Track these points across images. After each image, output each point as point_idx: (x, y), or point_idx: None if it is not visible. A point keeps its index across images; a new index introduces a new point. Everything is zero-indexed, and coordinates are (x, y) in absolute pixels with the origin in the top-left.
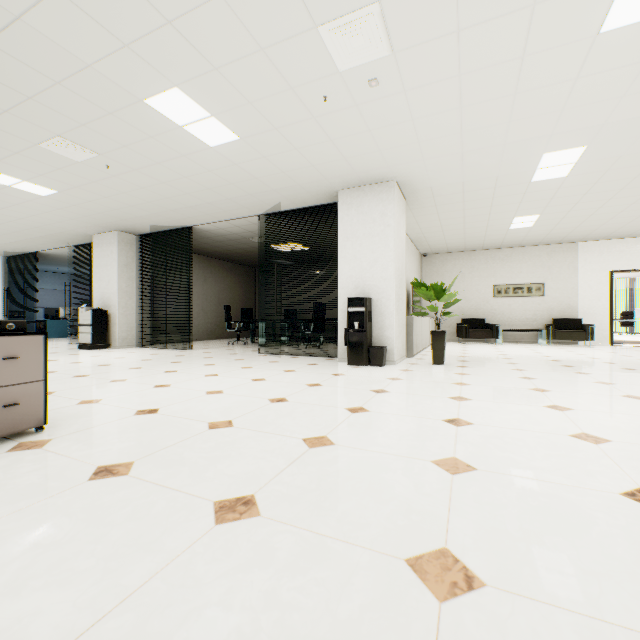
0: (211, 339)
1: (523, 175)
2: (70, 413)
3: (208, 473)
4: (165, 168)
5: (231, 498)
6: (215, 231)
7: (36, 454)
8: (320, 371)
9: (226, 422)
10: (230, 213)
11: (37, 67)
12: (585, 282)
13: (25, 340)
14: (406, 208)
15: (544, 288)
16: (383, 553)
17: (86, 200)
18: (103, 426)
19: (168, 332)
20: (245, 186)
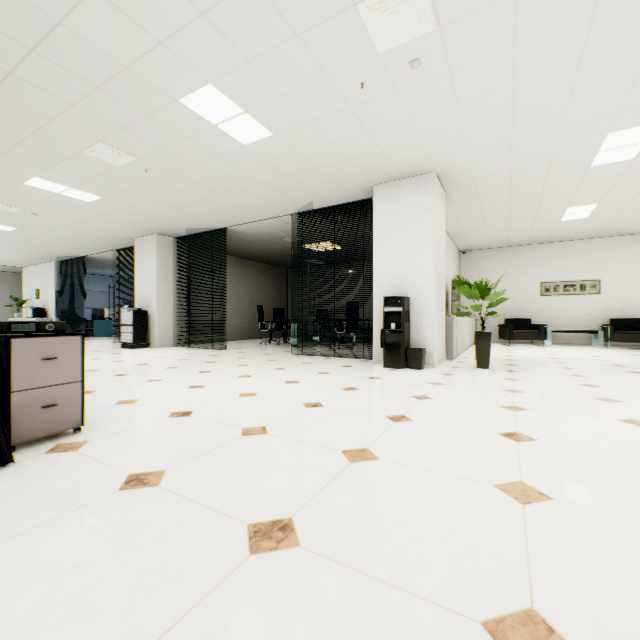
0: (244, 339)
1: (581, 159)
2: (107, 413)
3: (241, 488)
4: (200, 169)
5: (266, 521)
6: (248, 232)
7: (71, 457)
8: (355, 374)
9: (260, 428)
10: (263, 213)
11: (79, 73)
12: None
13: (63, 341)
14: (445, 202)
15: (600, 285)
16: (452, 610)
17: (127, 205)
18: (137, 429)
19: (203, 332)
20: (278, 184)
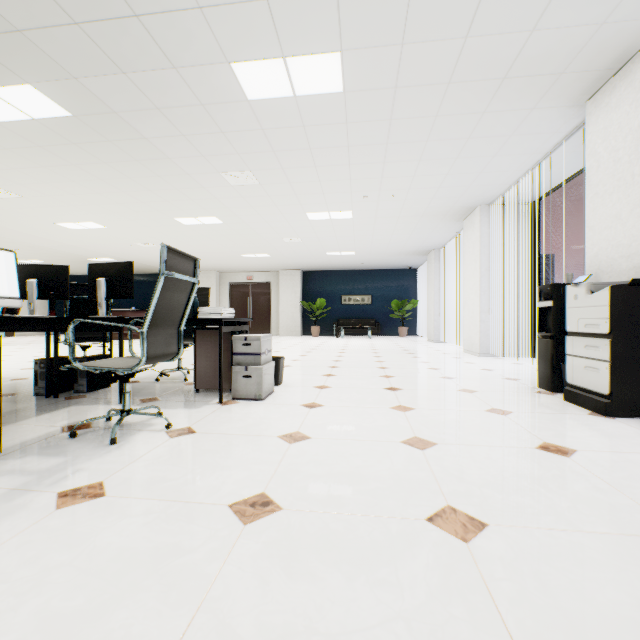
0: None
1: None
2: None
3: None
4: None
5: None
6: None
7: None
8: None
9: None
10: None
11: None
12: None
13: None
14: None
15: None
16: None
17: None
18: None
19: None
20: None
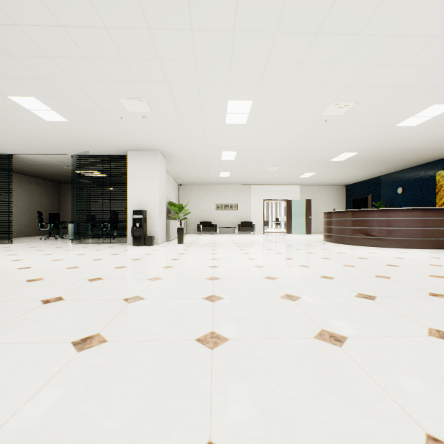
0: (21, 237)
1: (217, 157)
2: None
3: (79, 276)
4: (6, 123)
5: (93, 278)
6: (32, 159)
7: None
8: (117, 249)
9: (75, 267)
10: (49, 151)
11: None
12: (254, 204)
13: None
14: (167, 162)
15: (238, 206)
16: (141, 279)
17: None
18: (6, 273)
19: None
20: (66, 140)
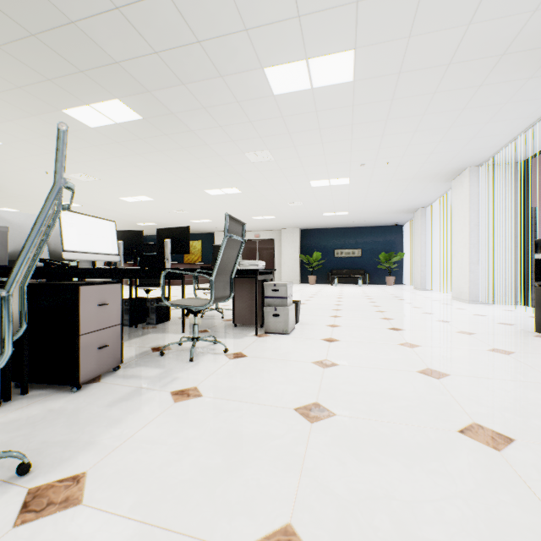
0: None
1: None
2: None
3: None
4: None
5: None
6: None
7: None
8: None
9: None
10: None
11: None
12: None
13: None
14: None
15: None
16: None
17: None
18: None
19: None
20: None
